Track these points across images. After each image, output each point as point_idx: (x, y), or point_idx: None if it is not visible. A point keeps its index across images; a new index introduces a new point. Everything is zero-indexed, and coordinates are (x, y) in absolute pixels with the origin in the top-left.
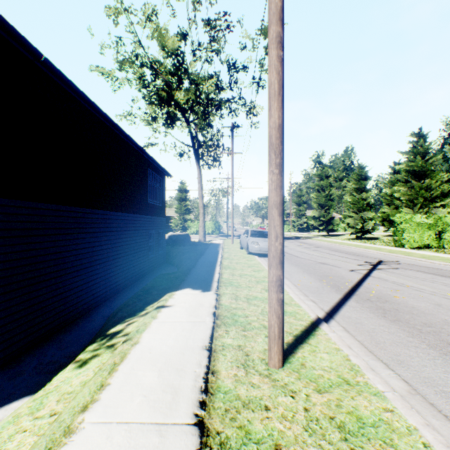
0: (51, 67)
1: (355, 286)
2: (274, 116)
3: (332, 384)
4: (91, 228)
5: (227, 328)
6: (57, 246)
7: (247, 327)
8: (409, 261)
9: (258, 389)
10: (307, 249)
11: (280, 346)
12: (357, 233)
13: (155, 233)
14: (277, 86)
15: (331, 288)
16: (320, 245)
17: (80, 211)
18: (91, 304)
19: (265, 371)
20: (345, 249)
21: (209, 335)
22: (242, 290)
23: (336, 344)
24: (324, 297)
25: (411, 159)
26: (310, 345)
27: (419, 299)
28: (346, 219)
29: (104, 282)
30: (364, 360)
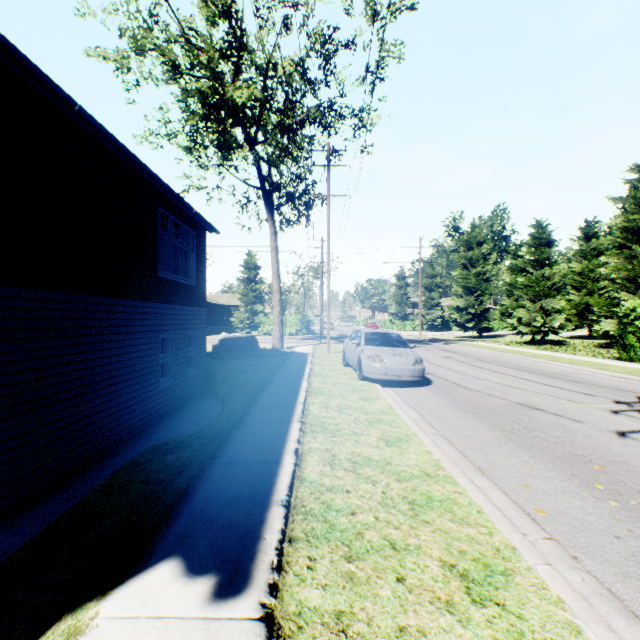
0: None
1: None
2: None
3: None
4: None
5: None
6: None
7: None
8: None
9: None
10: (467, 367)
11: None
12: (535, 335)
13: (179, 338)
14: None
15: None
16: (483, 357)
17: None
18: None
19: None
20: (534, 365)
21: None
22: (372, 584)
23: None
24: None
25: (632, 209)
26: None
27: None
28: (515, 310)
29: None
30: None
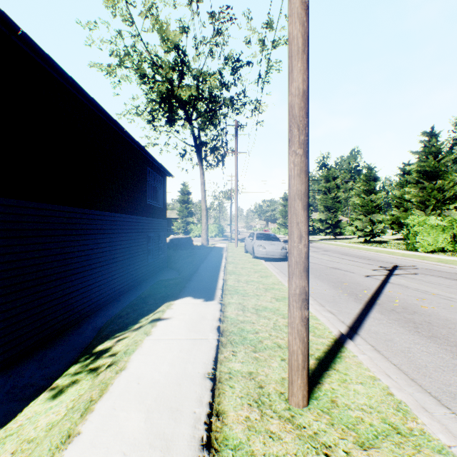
0: (31, 43)
1: (375, 294)
2: (297, 80)
3: (378, 433)
4: (81, 230)
5: (234, 347)
6: (40, 249)
7: (259, 346)
8: (427, 266)
9: (279, 443)
10: (315, 253)
11: (304, 378)
12: (366, 237)
13: (155, 236)
14: (301, 40)
15: (349, 296)
16: (329, 249)
17: (68, 210)
18: (81, 314)
19: (286, 412)
20: (355, 253)
21: (212, 358)
22: (249, 299)
23: (370, 370)
24: (342, 307)
25: (423, 159)
26: (338, 372)
27: (451, 310)
28: (354, 221)
29: (97, 289)
30: (408, 392)
